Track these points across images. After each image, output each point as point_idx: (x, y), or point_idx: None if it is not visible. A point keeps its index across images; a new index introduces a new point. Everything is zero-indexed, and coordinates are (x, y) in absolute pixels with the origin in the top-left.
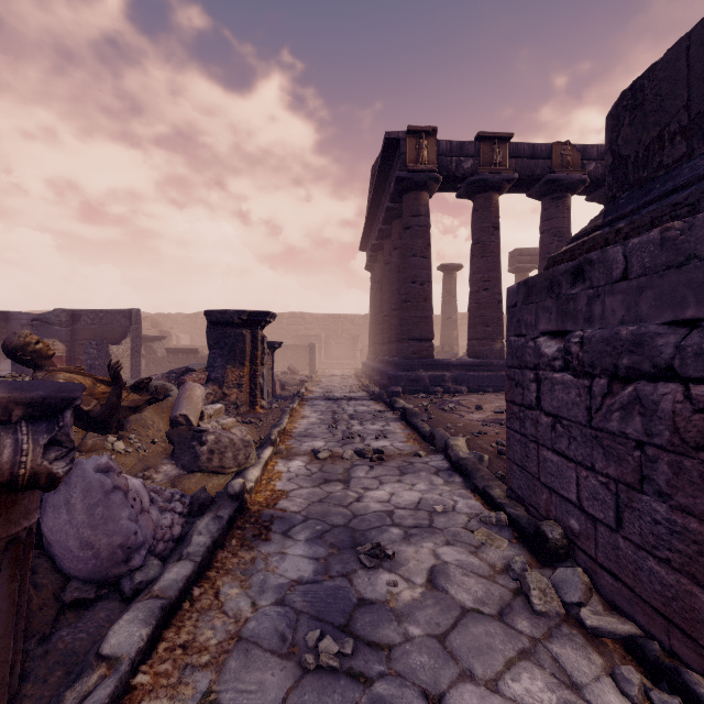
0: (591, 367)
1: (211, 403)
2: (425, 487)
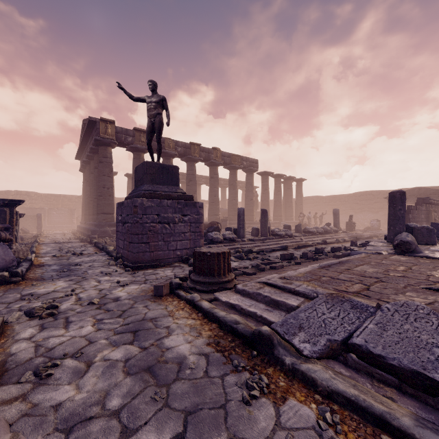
0: (122, 222)
1: None
2: (95, 257)
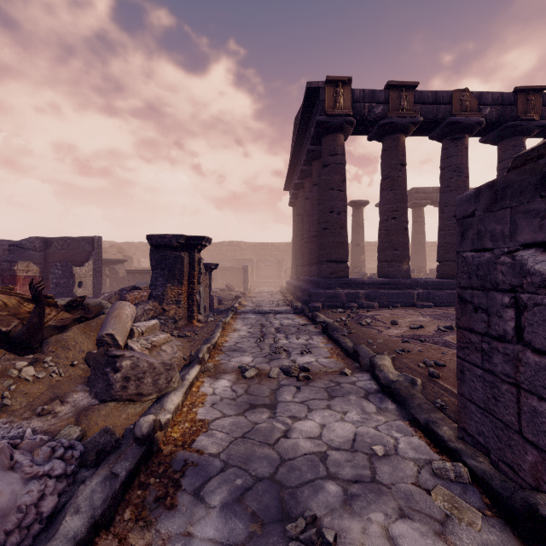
0: None
1: (151, 318)
2: (357, 417)
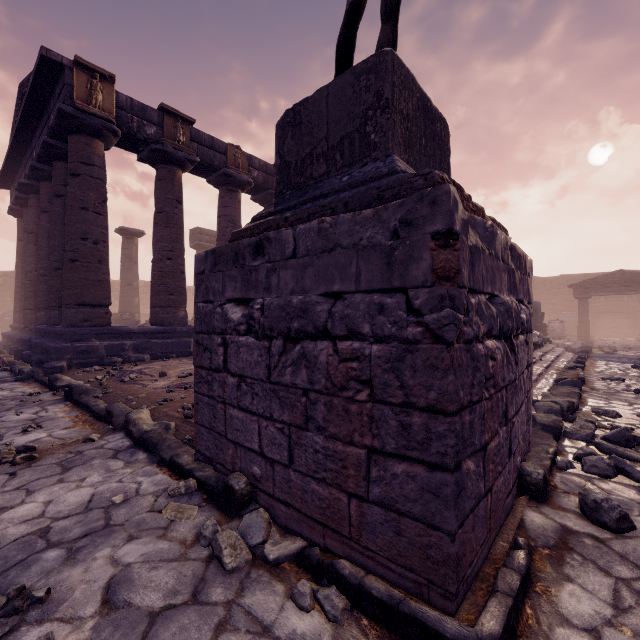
0: (270, 331)
1: None
2: (99, 478)
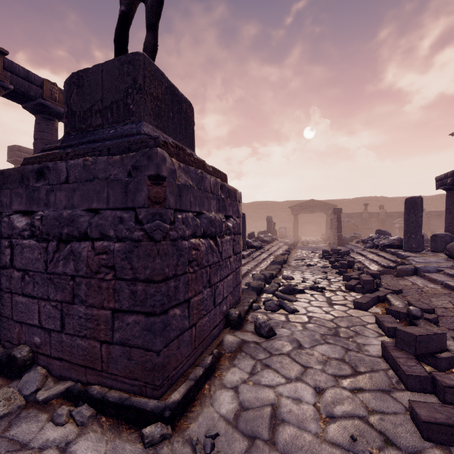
0: (47, 235)
1: None
2: None
